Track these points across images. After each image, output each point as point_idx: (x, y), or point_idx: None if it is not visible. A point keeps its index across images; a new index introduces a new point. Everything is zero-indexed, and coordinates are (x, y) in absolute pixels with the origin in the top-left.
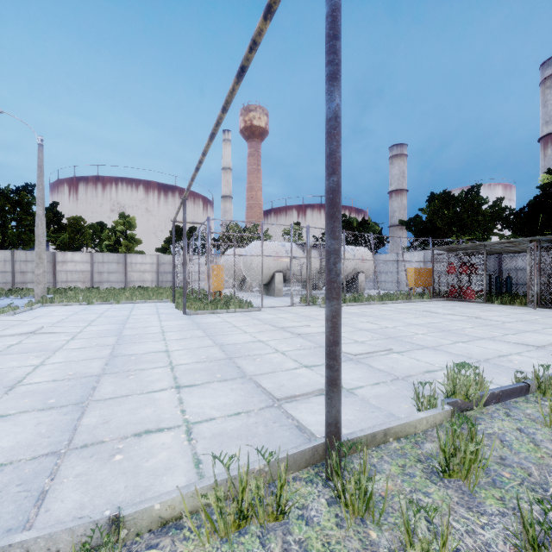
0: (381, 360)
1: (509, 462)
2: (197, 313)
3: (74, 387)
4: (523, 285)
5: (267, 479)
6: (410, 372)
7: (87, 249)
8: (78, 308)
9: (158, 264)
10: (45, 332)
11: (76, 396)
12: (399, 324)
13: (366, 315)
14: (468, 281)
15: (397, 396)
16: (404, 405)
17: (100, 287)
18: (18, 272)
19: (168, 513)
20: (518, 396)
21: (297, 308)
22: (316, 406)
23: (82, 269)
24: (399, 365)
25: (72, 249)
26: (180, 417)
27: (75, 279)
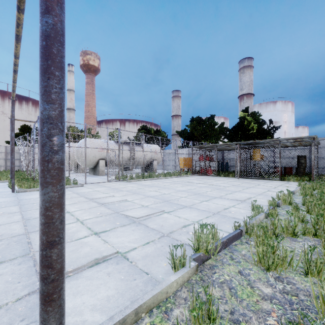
0: (156, 220)
1: (237, 316)
2: (25, 191)
3: None
4: (232, 167)
5: None
6: (173, 228)
7: None
8: None
9: (6, 153)
10: None
11: None
12: (172, 191)
13: (155, 186)
14: (209, 165)
15: (160, 254)
16: (164, 263)
17: None
18: None
19: None
20: (237, 239)
21: (111, 183)
22: (84, 282)
23: None
24: (167, 223)
25: None
26: None
27: None
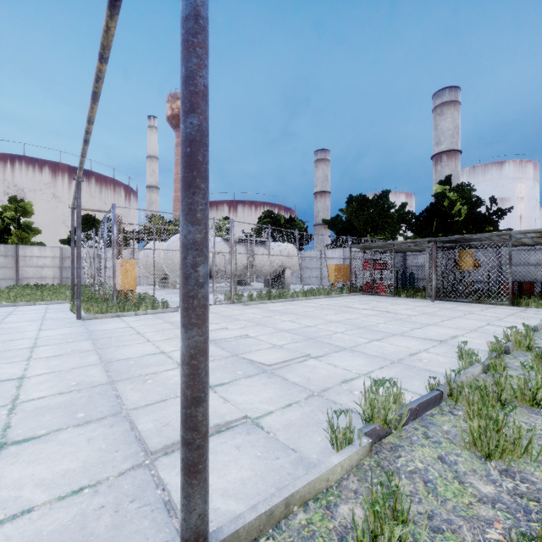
0: (298, 370)
1: (437, 523)
2: (96, 317)
3: None
4: (422, 280)
5: None
6: (327, 383)
7: None
8: None
9: (62, 258)
10: None
11: None
12: (320, 322)
13: (289, 312)
14: (380, 276)
15: (310, 422)
16: (318, 437)
17: None
18: None
19: None
20: (433, 406)
21: (219, 307)
22: None
23: None
24: (316, 374)
25: None
26: None
27: None
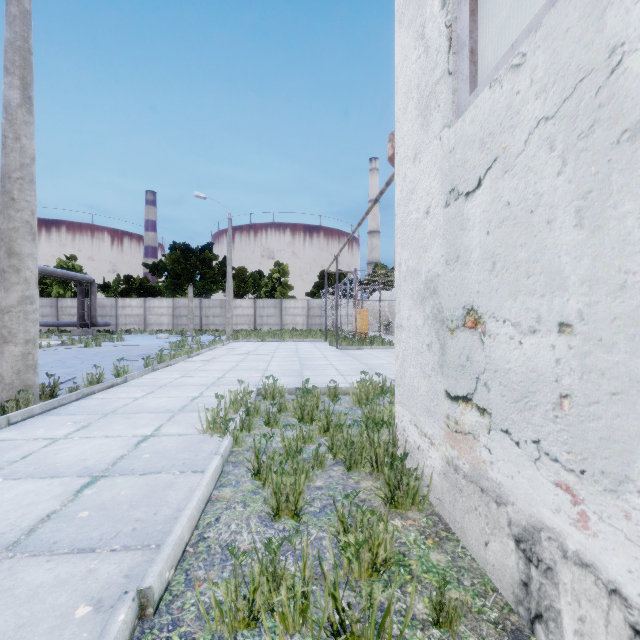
0: None
1: None
2: (346, 348)
3: (292, 372)
4: None
5: (379, 382)
6: None
7: (248, 296)
8: (258, 343)
9: (308, 308)
10: (254, 354)
11: (296, 374)
12: None
13: None
14: None
15: None
16: None
17: (261, 329)
18: (204, 316)
19: (347, 391)
20: None
21: None
22: None
23: (247, 313)
24: None
25: (238, 296)
26: (346, 381)
27: (242, 322)
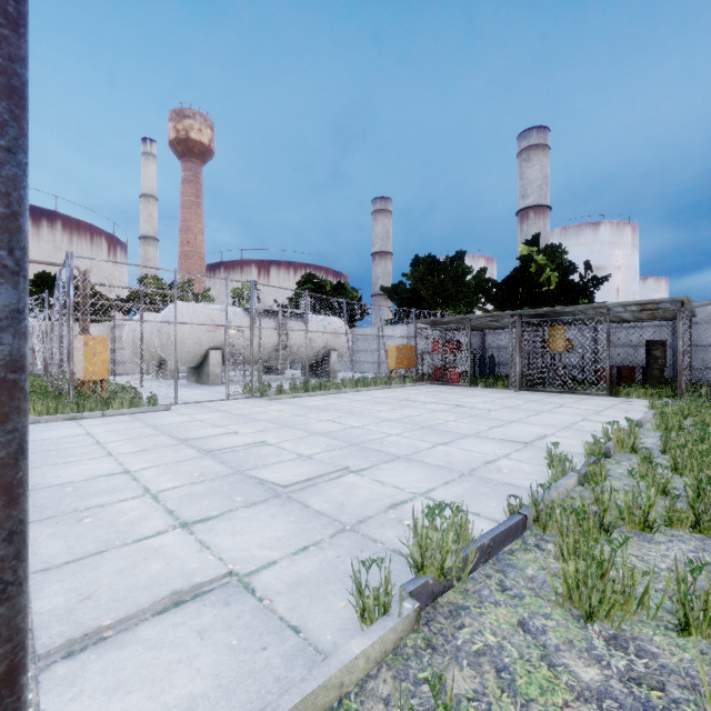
0: (327, 491)
1: None
2: (36, 421)
3: None
4: (504, 366)
5: None
6: (367, 510)
7: None
8: None
9: None
10: None
11: None
12: (370, 421)
13: (331, 409)
14: (453, 361)
15: (331, 577)
16: (339, 602)
17: None
18: None
19: None
20: (514, 538)
21: (233, 402)
22: (137, 657)
23: None
24: (353, 497)
25: None
26: None
27: None
